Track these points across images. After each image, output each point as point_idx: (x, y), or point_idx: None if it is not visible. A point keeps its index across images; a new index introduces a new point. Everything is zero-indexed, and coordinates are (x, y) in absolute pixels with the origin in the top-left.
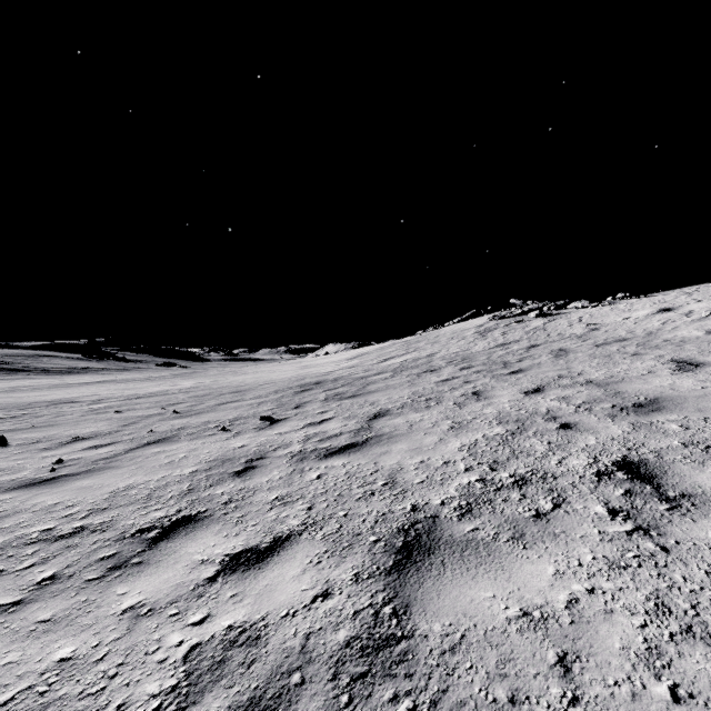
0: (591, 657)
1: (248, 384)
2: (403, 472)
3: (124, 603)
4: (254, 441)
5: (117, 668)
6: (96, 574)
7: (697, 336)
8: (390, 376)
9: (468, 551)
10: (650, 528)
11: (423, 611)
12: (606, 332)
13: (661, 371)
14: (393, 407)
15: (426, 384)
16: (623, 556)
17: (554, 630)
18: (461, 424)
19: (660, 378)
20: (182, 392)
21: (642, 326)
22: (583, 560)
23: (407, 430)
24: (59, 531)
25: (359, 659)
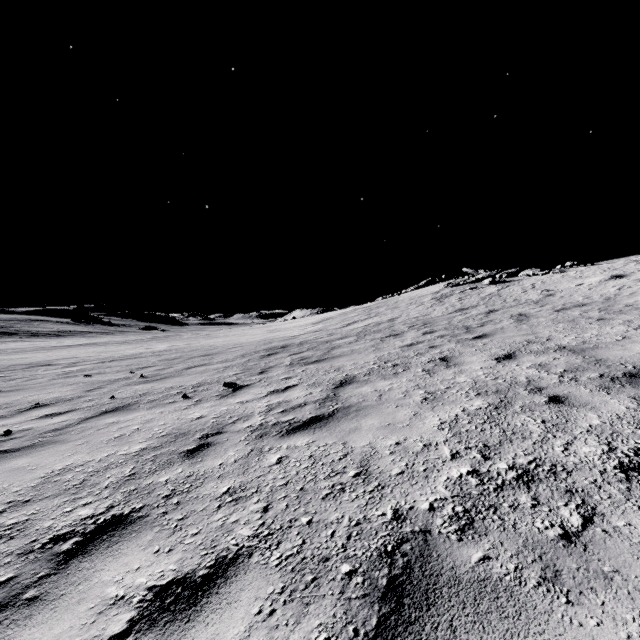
0: None
1: (218, 348)
2: (378, 458)
3: None
4: (214, 411)
5: None
6: None
7: None
8: (354, 340)
9: (485, 603)
10: None
11: None
12: (562, 298)
13: (637, 337)
14: (360, 373)
15: (390, 349)
16: None
17: None
18: (435, 395)
19: (639, 344)
20: (154, 355)
21: (598, 291)
22: None
23: (376, 401)
24: None
25: None
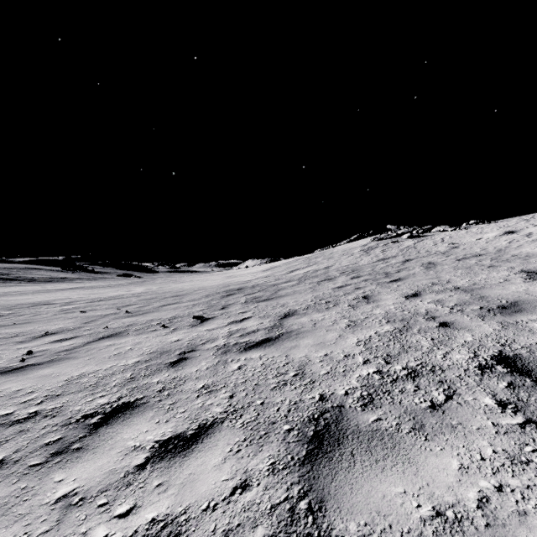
0: None
1: (185, 290)
2: (311, 364)
3: (59, 491)
4: (188, 336)
5: None
6: (39, 460)
7: None
8: (296, 283)
9: (374, 442)
10: None
11: (338, 507)
12: (464, 249)
13: (515, 279)
14: (300, 308)
15: (324, 290)
16: (522, 449)
17: (471, 534)
18: (356, 323)
19: (515, 285)
20: (134, 296)
21: (493, 244)
22: (485, 454)
23: (311, 327)
24: (16, 416)
25: None
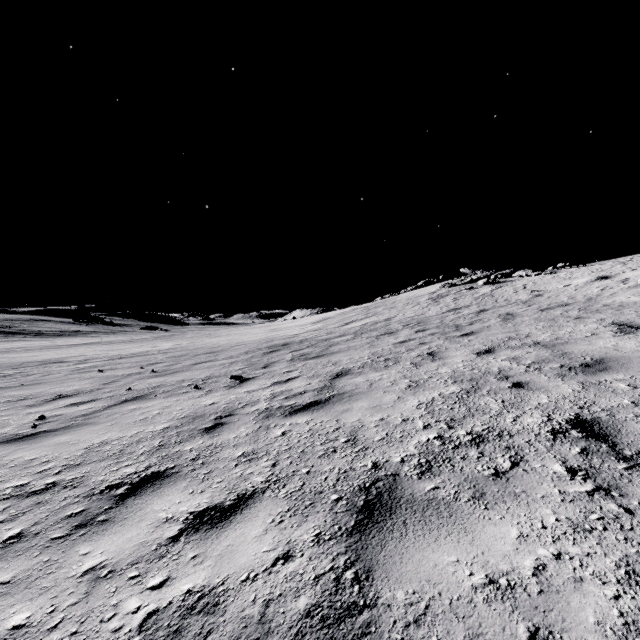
0: (565, 632)
1: (221, 346)
2: (364, 429)
3: (86, 564)
4: (224, 399)
5: (70, 637)
6: (61, 533)
7: (634, 301)
8: (351, 338)
9: (429, 511)
10: (611, 488)
11: (386, 577)
12: (549, 298)
13: (604, 333)
14: (354, 366)
15: (384, 346)
16: (587, 517)
17: (523, 600)
18: (418, 383)
19: (603, 339)
20: (161, 353)
21: (582, 292)
22: (547, 522)
23: (367, 388)
24: (32, 487)
25: (319, 631)
